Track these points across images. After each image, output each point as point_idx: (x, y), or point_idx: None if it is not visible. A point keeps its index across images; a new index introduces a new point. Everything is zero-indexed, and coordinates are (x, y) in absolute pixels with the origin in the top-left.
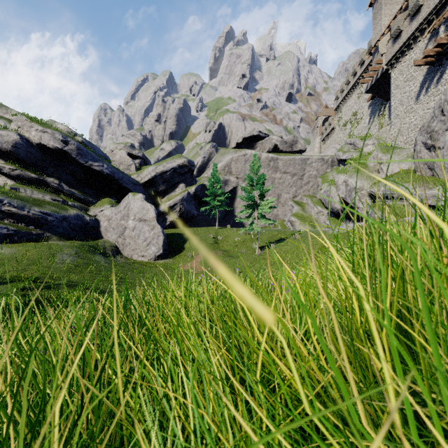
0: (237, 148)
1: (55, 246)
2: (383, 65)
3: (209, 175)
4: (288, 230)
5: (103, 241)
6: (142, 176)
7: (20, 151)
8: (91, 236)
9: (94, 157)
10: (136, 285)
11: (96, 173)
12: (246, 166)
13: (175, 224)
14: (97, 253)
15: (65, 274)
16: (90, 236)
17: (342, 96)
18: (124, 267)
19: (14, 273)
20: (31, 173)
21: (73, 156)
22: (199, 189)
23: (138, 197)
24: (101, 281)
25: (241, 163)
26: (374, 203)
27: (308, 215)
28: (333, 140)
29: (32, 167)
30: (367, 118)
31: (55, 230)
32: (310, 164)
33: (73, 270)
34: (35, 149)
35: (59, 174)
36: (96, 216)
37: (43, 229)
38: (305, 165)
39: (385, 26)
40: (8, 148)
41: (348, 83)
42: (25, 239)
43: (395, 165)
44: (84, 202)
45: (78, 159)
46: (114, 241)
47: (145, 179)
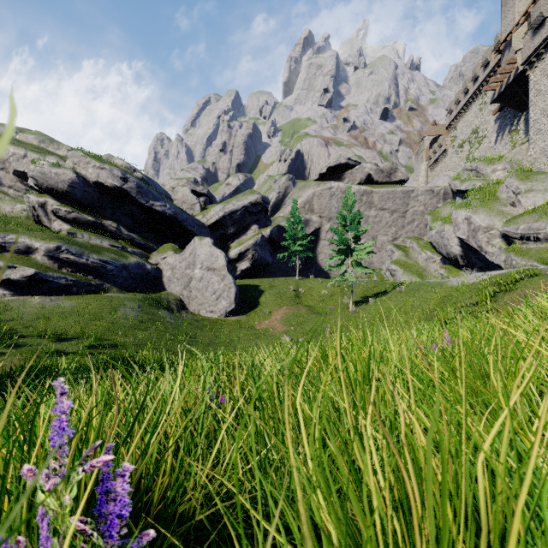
0: (320, 180)
1: (116, 298)
2: (518, 65)
3: (286, 214)
4: (388, 281)
5: (166, 293)
6: (208, 217)
7: (77, 191)
8: (152, 288)
9: (155, 195)
10: (207, 345)
11: (158, 215)
12: (331, 203)
13: (246, 274)
14: (161, 308)
15: (130, 331)
16: (151, 287)
17: (457, 108)
18: (192, 324)
19: (77, 328)
20: (88, 216)
21: (133, 195)
22: (275, 231)
23: (205, 242)
24: (169, 340)
25: (325, 198)
26: (508, 246)
27: (413, 262)
28: (445, 166)
29: (89, 209)
30: (493, 136)
31: (115, 281)
32: (415, 198)
33: (138, 327)
34: (92, 188)
35: (117, 216)
36: (158, 265)
37: (102, 280)
38: (408, 199)
39: (519, 13)
40: (64, 188)
41: (466, 92)
42: (84, 291)
43: (538, 196)
44: (144, 248)
45: (138, 199)
46: (178, 294)
47: (212, 220)
